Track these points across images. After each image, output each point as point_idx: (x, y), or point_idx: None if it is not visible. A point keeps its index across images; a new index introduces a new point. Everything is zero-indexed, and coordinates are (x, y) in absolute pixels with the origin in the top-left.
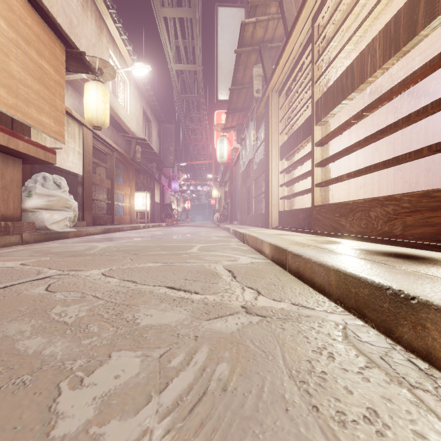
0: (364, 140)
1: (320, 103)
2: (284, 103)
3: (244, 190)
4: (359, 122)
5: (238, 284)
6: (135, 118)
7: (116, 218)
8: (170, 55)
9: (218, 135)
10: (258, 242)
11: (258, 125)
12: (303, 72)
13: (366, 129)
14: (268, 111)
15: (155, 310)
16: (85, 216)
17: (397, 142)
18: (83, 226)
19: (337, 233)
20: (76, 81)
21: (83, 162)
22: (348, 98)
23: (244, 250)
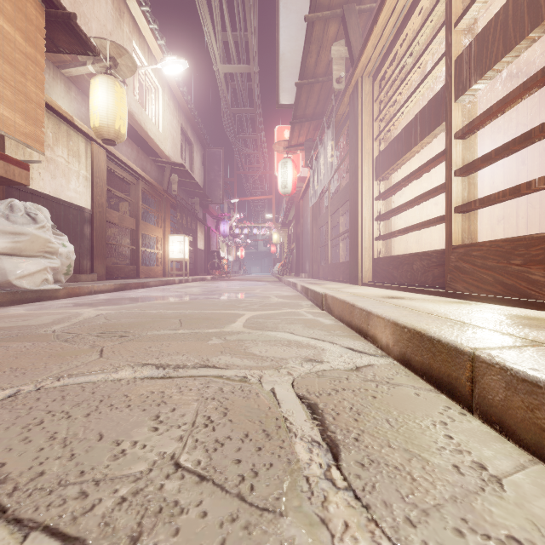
0: None
1: (466, 56)
2: (382, 89)
3: (316, 231)
4: (496, 121)
5: (363, 526)
6: (170, 137)
7: (143, 269)
8: (216, 52)
9: (280, 158)
10: (355, 314)
11: (338, 134)
12: (422, 25)
13: (508, 131)
14: (355, 107)
15: None
16: (96, 266)
17: None
18: (91, 280)
19: (522, 299)
20: (83, 80)
21: (92, 191)
22: None
23: (328, 326)
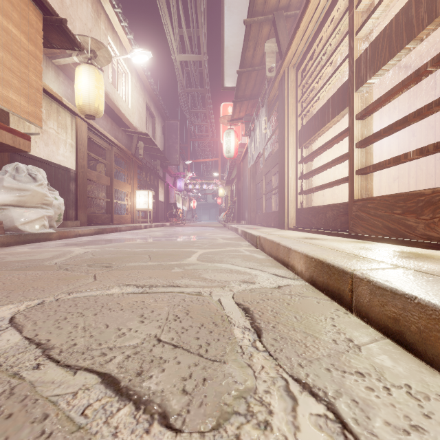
0: None
1: (363, 58)
2: (304, 78)
3: (253, 187)
4: (392, 102)
5: (272, 367)
6: (137, 112)
7: (116, 217)
8: (173, 44)
9: (225, 129)
10: (280, 250)
11: (270, 111)
12: (333, 31)
13: (402, 110)
14: (283, 91)
15: None
16: (79, 214)
17: (439, 126)
18: (75, 226)
19: (401, 239)
20: (69, 67)
21: (76, 155)
22: (419, 37)
23: (261, 260)
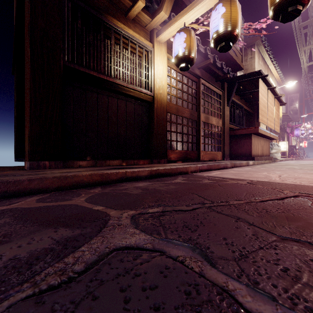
0: None
1: None
2: None
3: None
4: None
5: None
6: None
7: None
8: (304, 61)
9: None
10: None
11: None
12: None
13: None
14: None
15: None
16: None
17: None
18: None
19: None
20: None
21: None
22: None
23: None
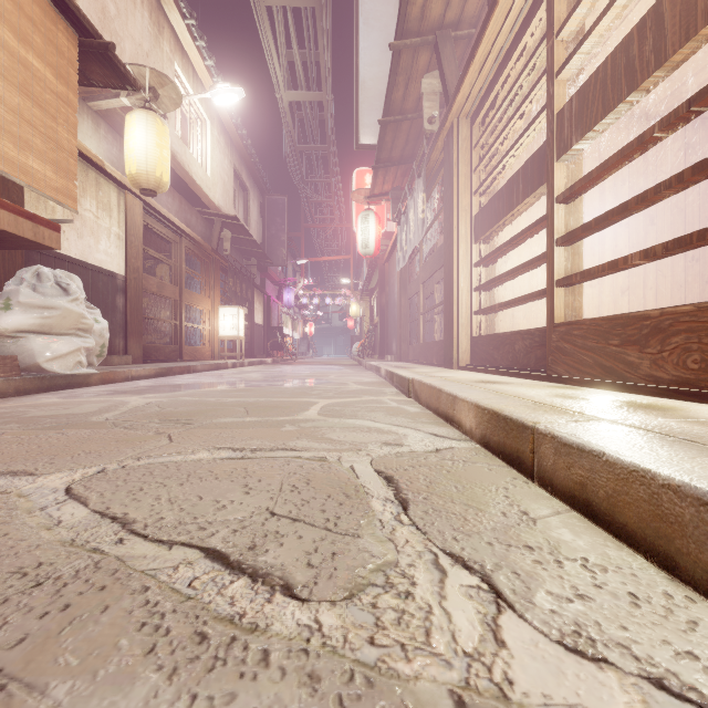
0: (697, 168)
1: (568, 112)
2: (482, 134)
3: (405, 302)
4: (620, 172)
5: (420, 541)
6: (221, 182)
7: (187, 349)
8: (279, 75)
9: (360, 209)
10: (442, 399)
11: (431, 184)
12: (525, 66)
13: (634, 184)
14: (451, 155)
15: None
16: (130, 346)
17: (691, 209)
18: (125, 363)
19: (618, 382)
20: (115, 114)
21: (125, 253)
22: (644, 87)
23: (414, 414)
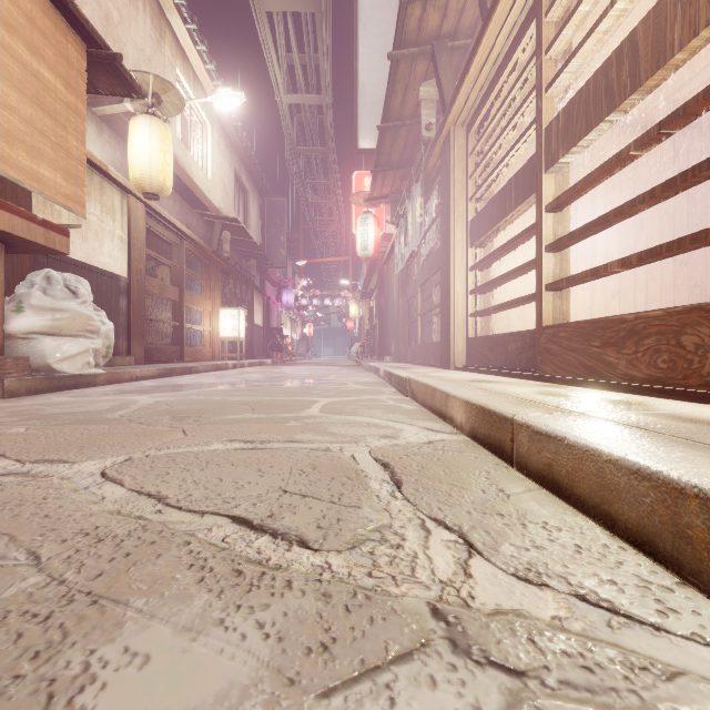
0: (666, 185)
1: (555, 127)
2: (477, 143)
3: (404, 303)
4: (611, 178)
5: (410, 511)
6: (221, 185)
7: (188, 350)
8: (278, 79)
9: (359, 212)
10: (436, 397)
11: (429, 188)
12: (517, 80)
13: (624, 191)
14: (447, 161)
15: (168, 626)
16: (133, 347)
17: (679, 215)
18: (128, 364)
19: (599, 380)
20: (118, 118)
21: (128, 255)
22: (621, 108)
23: (410, 411)
